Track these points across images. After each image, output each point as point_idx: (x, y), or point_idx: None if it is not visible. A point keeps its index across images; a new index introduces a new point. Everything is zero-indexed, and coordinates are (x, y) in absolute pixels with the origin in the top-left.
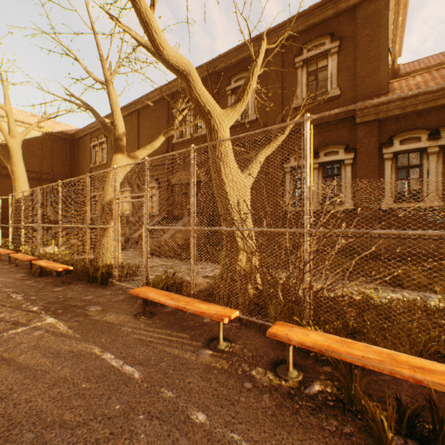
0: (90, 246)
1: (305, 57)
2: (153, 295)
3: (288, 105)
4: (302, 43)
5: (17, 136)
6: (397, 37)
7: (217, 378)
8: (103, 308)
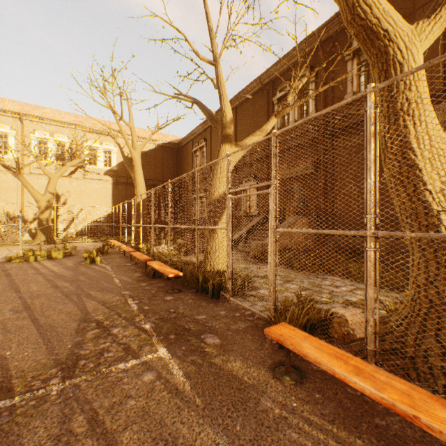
0: (198, 250)
1: None
2: (311, 350)
3: None
4: None
5: (137, 148)
6: None
7: None
8: (221, 341)
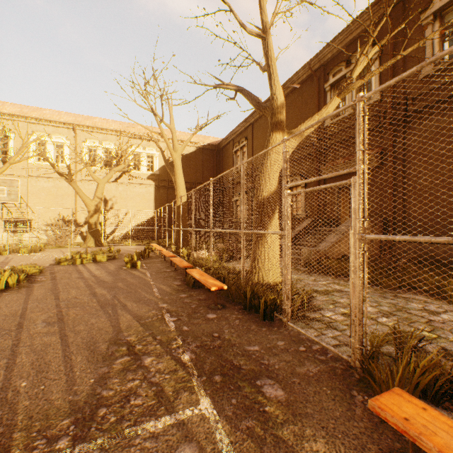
0: (244, 258)
1: None
2: None
3: None
4: None
5: (178, 150)
6: None
7: None
8: (287, 395)
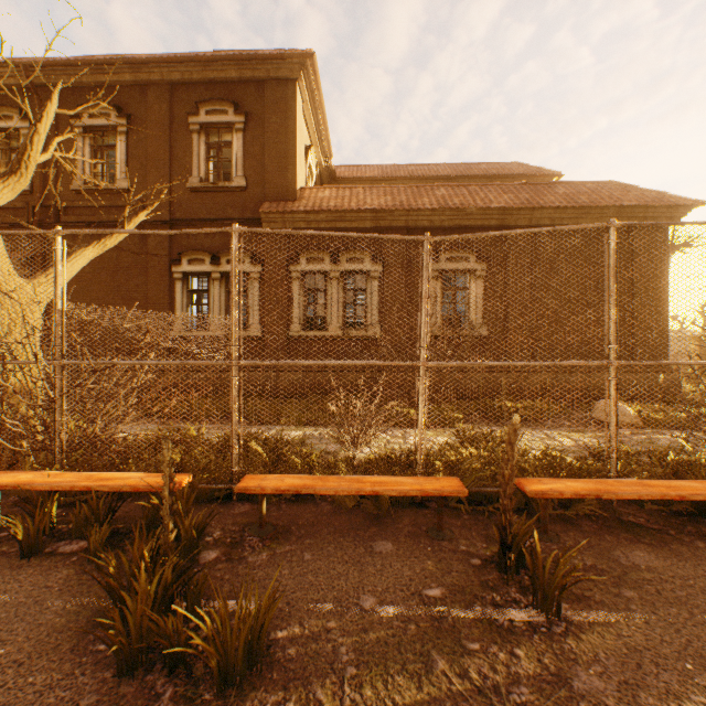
0: None
1: (203, 120)
2: None
3: (181, 181)
4: (200, 99)
5: None
6: (324, 135)
7: None
8: None
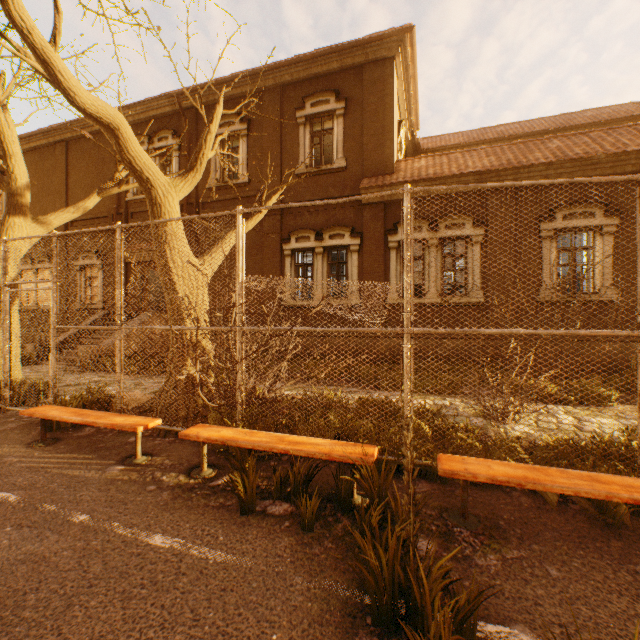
0: None
1: (308, 113)
2: (55, 413)
3: (289, 169)
4: (305, 94)
5: None
6: (412, 109)
7: (119, 487)
8: None
